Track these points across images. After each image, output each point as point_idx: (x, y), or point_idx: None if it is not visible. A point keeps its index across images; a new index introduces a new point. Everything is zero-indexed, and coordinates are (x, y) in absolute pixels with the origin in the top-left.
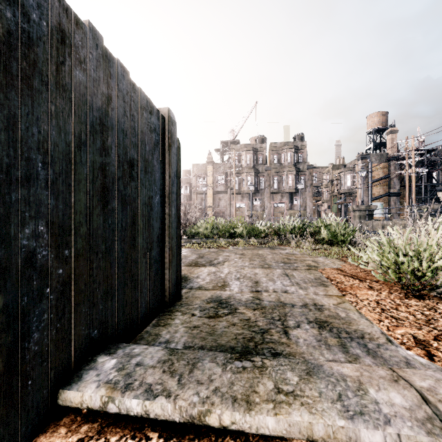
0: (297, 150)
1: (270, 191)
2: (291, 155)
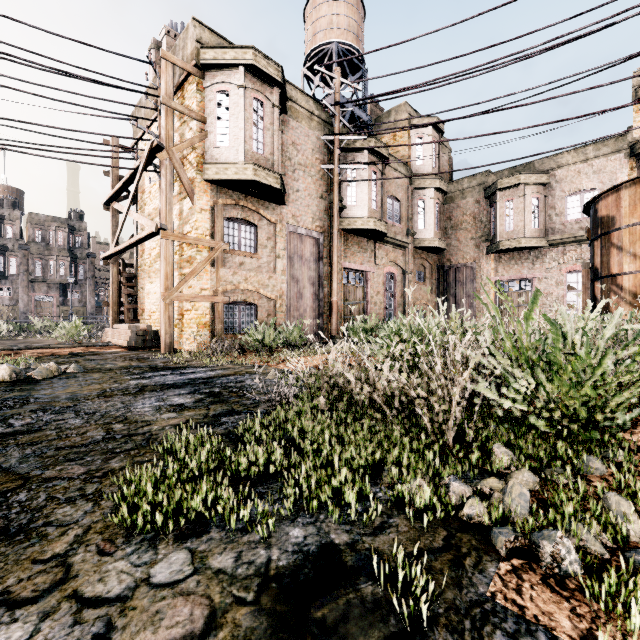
0: (73, 230)
1: (29, 279)
2: (63, 235)
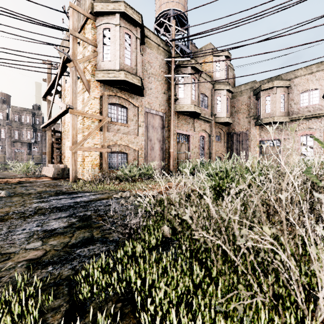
0: (35, 115)
1: (11, 140)
2: (29, 118)
